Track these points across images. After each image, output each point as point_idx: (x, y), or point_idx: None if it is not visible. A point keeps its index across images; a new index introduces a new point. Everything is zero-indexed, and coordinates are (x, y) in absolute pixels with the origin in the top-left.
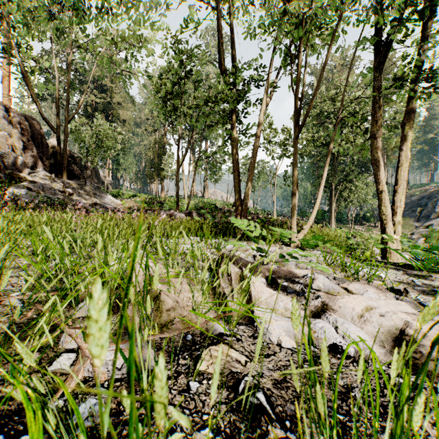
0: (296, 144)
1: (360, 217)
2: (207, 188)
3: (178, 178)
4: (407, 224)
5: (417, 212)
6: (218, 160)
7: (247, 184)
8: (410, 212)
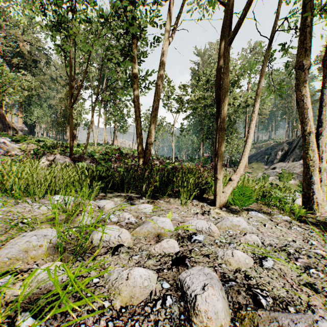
0: (227, 53)
1: (230, 162)
2: (116, 138)
3: (70, 116)
4: (260, 167)
5: (265, 158)
6: (125, 114)
7: (151, 125)
8: (261, 159)
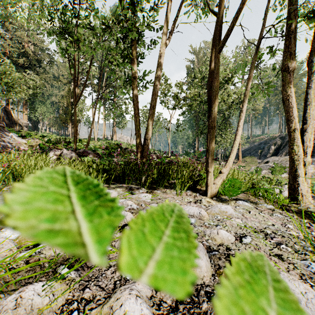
0: (217, 60)
1: (224, 156)
2: (115, 133)
3: (75, 114)
4: (254, 161)
5: (259, 153)
6: (124, 111)
7: (149, 122)
8: (254, 153)
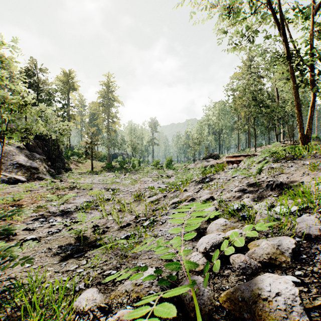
0: None
1: None
2: None
3: None
4: None
5: None
6: None
7: None
8: None
